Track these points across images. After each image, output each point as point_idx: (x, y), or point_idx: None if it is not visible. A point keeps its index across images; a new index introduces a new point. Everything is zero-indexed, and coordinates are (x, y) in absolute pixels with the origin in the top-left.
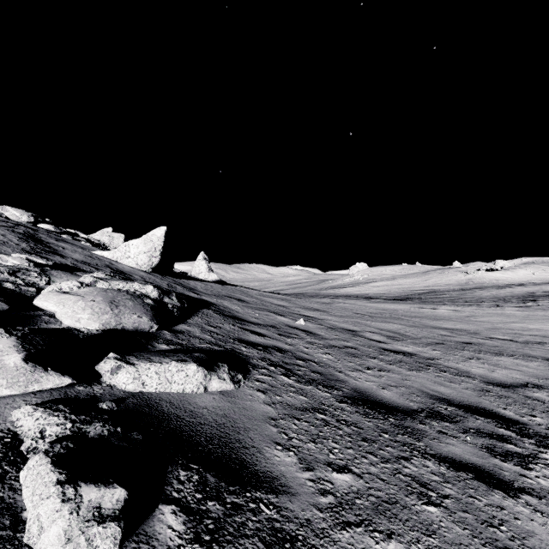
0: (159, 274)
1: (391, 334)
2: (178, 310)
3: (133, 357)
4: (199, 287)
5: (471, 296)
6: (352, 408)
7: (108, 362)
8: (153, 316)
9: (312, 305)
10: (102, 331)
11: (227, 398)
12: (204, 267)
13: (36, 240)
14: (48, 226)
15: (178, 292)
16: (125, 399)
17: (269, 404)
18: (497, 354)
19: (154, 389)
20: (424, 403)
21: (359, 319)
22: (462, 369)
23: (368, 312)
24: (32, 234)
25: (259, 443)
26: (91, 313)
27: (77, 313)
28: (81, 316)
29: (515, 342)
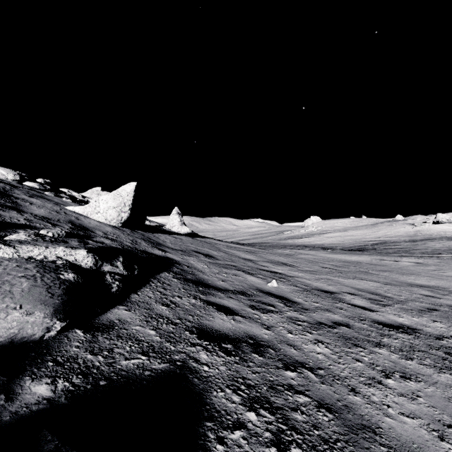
0: (129, 228)
1: (372, 295)
2: (120, 282)
3: None
4: (168, 242)
5: (424, 247)
6: None
7: None
8: (62, 304)
9: (279, 259)
10: None
11: None
12: (177, 221)
13: (4, 195)
14: (32, 183)
15: (141, 249)
16: None
17: None
18: None
19: None
20: None
21: (330, 275)
22: None
23: (334, 266)
24: (5, 190)
25: None
26: None
27: None
28: None
29: None
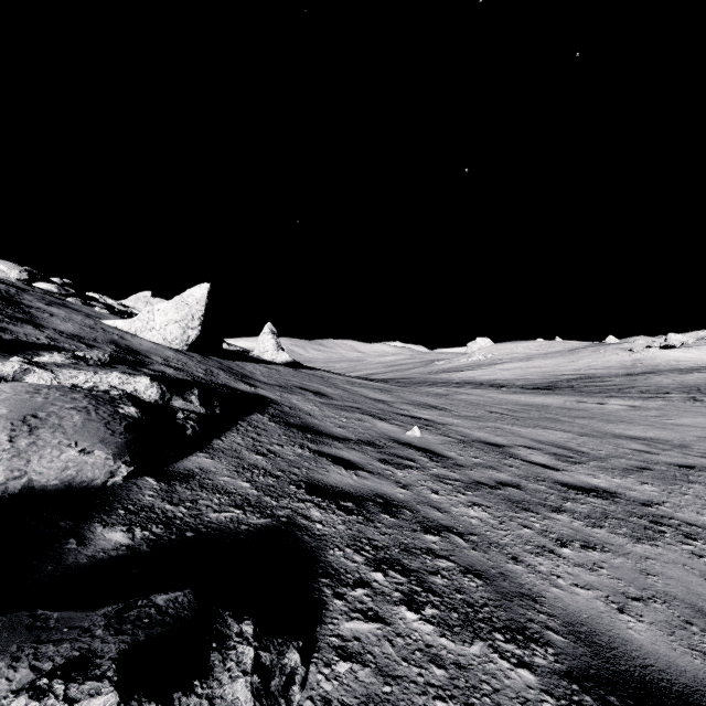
0: (199, 353)
1: (558, 450)
2: (197, 422)
3: None
4: (258, 373)
5: (645, 384)
6: None
7: None
8: (126, 444)
9: (425, 400)
10: None
11: None
12: (271, 343)
13: (9, 303)
14: (48, 285)
15: (220, 382)
16: None
17: None
18: None
19: None
20: None
21: (500, 423)
22: None
23: (508, 410)
24: (10, 295)
25: None
26: None
27: None
28: None
29: None
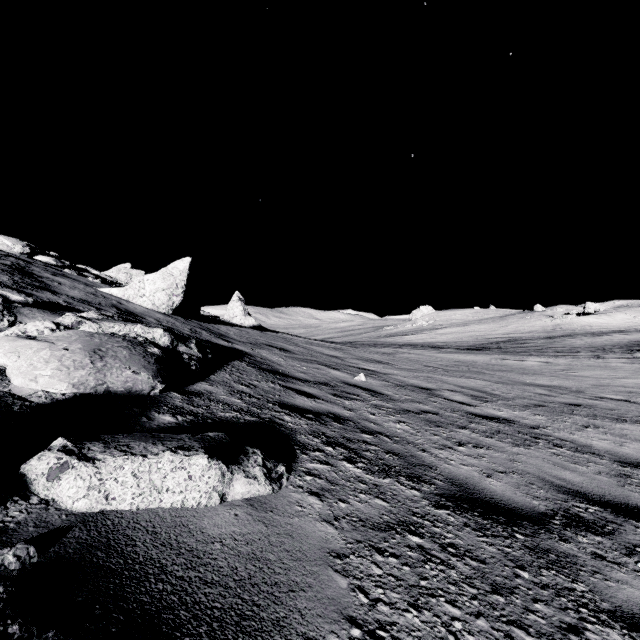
0: (181, 316)
1: (476, 392)
2: (198, 362)
3: (98, 444)
4: (231, 334)
5: (561, 345)
6: (457, 518)
7: (45, 457)
8: (158, 371)
9: (372, 356)
10: (70, 395)
11: (259, 513)
12: (239, 309)
13: (25, 273)
14: (47, 258)
15: (204, 338)
16: (65, 532)
17: (330, 521)
18: (619, 420)
19: (128, 504)
20: (552, 501)
21: (432, 373)
22: (580, 442)
23: (441, 365)
24: (21, 266)
25: (317, 626)
26: (57, 368)
27: (35, 368)
28: (40, 372)
29: (632, 403)
